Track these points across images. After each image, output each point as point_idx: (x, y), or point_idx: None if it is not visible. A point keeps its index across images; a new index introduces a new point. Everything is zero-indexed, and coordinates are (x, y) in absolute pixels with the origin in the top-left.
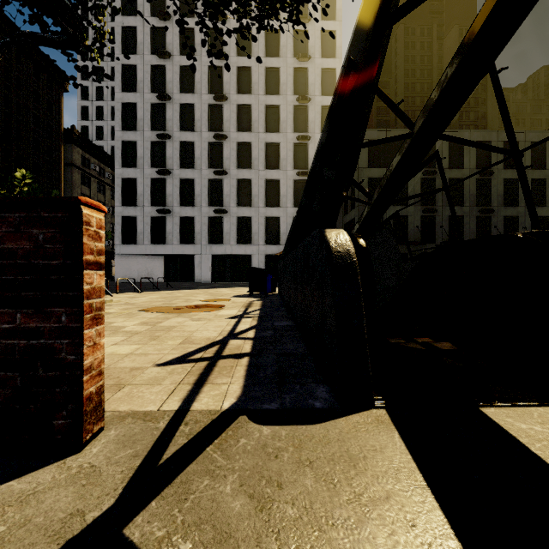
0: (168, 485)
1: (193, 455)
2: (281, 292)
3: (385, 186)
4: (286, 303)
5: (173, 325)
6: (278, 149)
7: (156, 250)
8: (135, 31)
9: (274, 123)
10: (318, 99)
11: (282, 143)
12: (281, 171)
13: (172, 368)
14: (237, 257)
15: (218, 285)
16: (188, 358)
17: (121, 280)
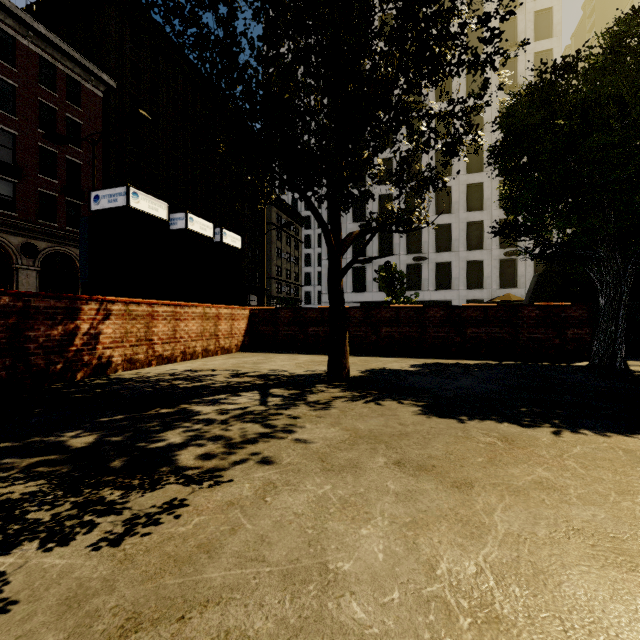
0: (627, 363)
1: (625, 362)
2: None
3: None
4: None
5: None
6: (480, 189)
7: (357, 298)
8: None
9: (477, 162)
10: None
11: (486, 183)
12: (485, 212)
13: None
14: (435, 303)
15: None
16: None
17: None
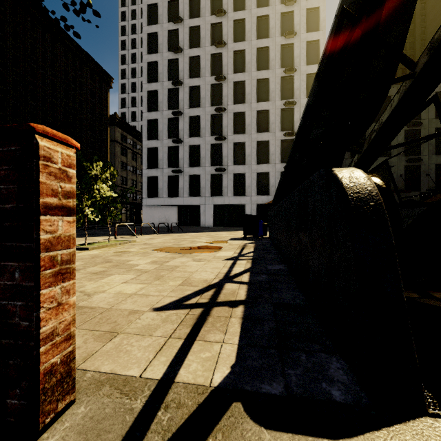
0: None
1: None
2: (272, 236)
3: (378, 133)
4: (277, 246)
5: (177, 265)
6: (267, 115)
7: (171, 202)
8: (157, 35)
9: (264, 93)
10: (303, 68)
11: (271, 110)
12: (270, 134)
13: (167, 314)
14: (233, 206)
15: (218, 229)
16: (184, 303)
17: (147, 224)
